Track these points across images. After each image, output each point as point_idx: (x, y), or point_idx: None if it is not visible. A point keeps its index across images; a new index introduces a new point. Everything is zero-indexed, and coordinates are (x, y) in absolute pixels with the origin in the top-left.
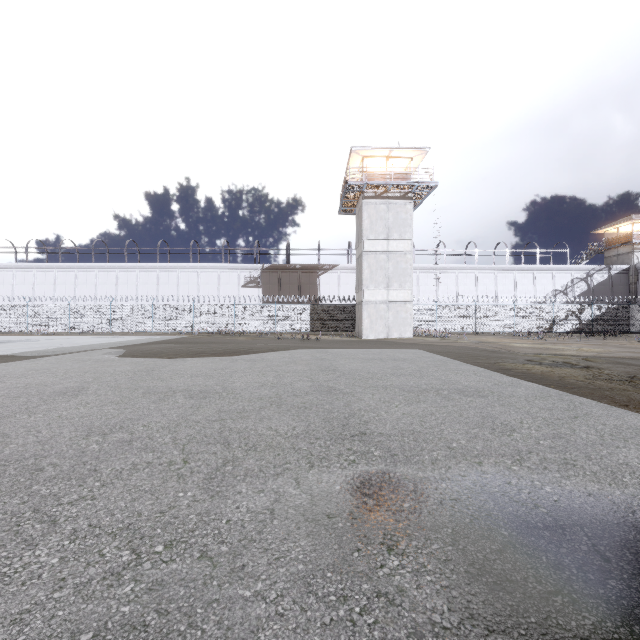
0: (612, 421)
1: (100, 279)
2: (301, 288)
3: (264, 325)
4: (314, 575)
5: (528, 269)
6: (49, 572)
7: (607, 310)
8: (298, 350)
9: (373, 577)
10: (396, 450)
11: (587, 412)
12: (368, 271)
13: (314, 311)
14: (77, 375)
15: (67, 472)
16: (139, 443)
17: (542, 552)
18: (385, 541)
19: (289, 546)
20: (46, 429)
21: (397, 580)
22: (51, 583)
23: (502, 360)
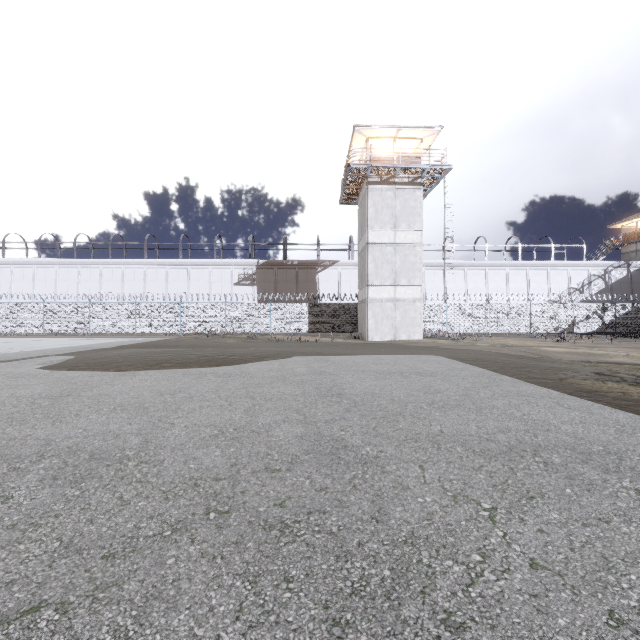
0: None
1: (83, 276)
2: (299, 286)
3: (258, 325)
4: None
5: (542, 265)
6: None
7: (632, 309)
8: (291, 358)
9: None
10: None
11: None
12: (373, 265)
13: (313, 310)
14: None
15: None
16: None
17: None
18: None
19: None
20: None
21: None
22: None
23: (564, 374)
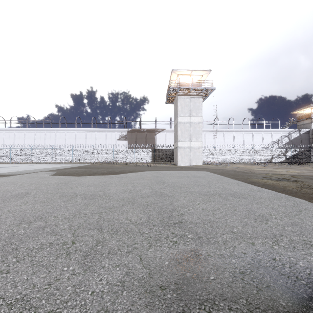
0: None
1: (47, 136)
2: (147, 140)
3: (128, 159)
4: None
5: (259, 131)
6: None
7: (299, 151)
8: (145, 172)
9: None
10: (201, 234)
11: (305, 208)
12: (180, 132)
13: (153, 152)
14: (27, 185)
15: None
16: (49, 229)
17: None
18: (201, 312)
19: None
20: None
21: None
22: None
23: (250, 177)
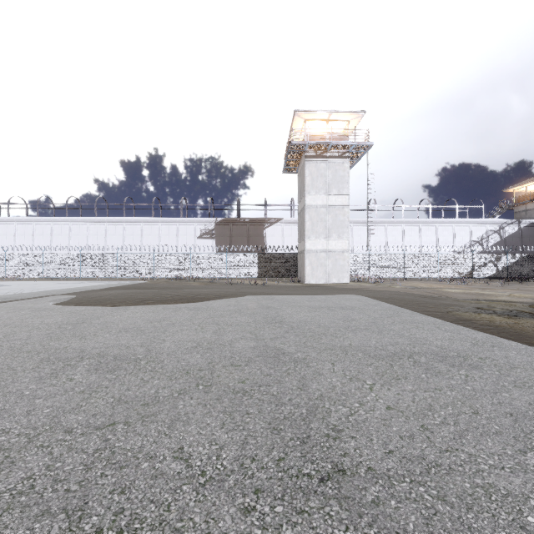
0: None
1: (73, 231)
2: (250, 239)
3: (216, 271)
4: None
5: (448, 222)
6: None
7: (520, 258)
8: (245, 296)
9: None
10: None
11: None
12: (309, 223)
13: (261, 259)
14: None
15: None
16: None
17: None
18: None
19: None
20: None
21: None
22: None
23: (452, 308)
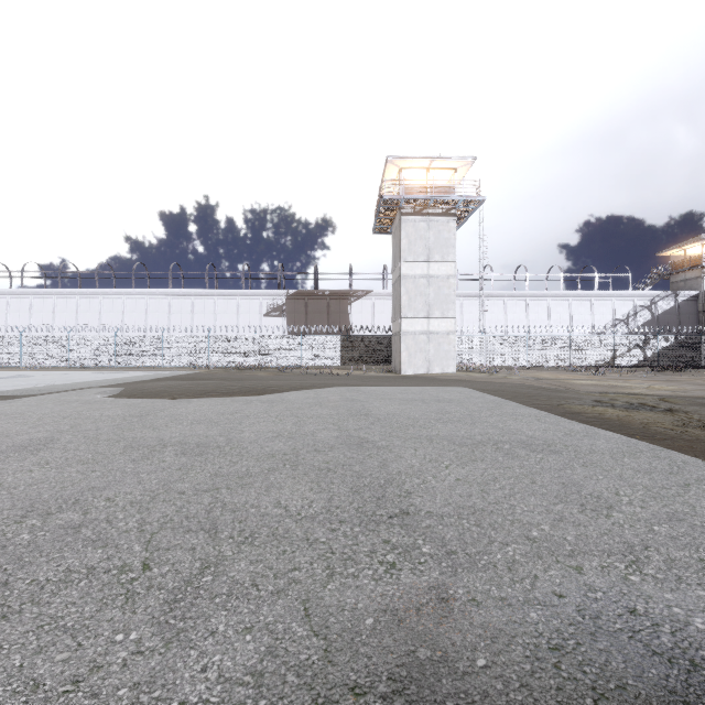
0: None
1: (105, 307)
2: (330, 317)
3: (288, 359)
4: None
5: (585, 296)
6: None
7: (675, 342)
8: (325, 388)
9: None
10: (453, 543)
11: (698, 476)
12: (406, 297)
13: (345, 343)
14: (52, 421)
15: None
16: (90, 530)
17: None
18: None
19: None
20: None
21: None
22: None
23: (566, 401)
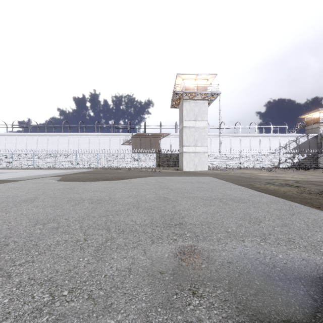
0: (312, 216)
1: (49, 141)
2: (151, 145)
3: (132, 164)
4: (151, 310)
5: (266, 136)
6: (2, 308)
7: (306, 156)
8: (149, 177)
9: (184, 311)
10: (198, 233)
11: (299, 211)
12: (185, 137)
13: (158, 157)
14: (34, 191)
15: (21, 246)
16: (62, 229)
17: (278, 295)
18: (191, 288)
19: (138, 291)
20: (14, 221)
21: (197, 313)
22: (2, 315)
23: (254, 182)
